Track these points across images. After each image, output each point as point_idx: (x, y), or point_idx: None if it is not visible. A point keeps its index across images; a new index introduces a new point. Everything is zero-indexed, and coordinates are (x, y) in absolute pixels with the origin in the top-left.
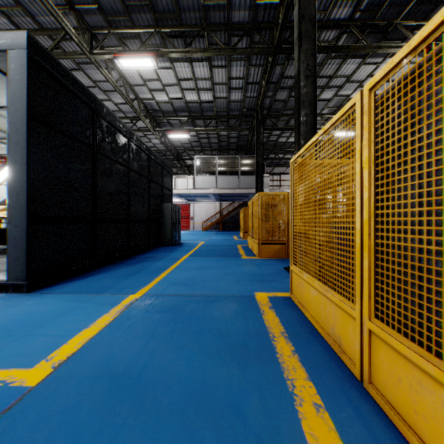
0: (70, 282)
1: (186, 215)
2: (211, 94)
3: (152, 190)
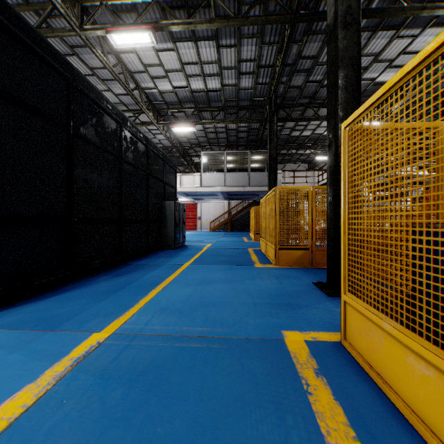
0: (24, 304)
1: (193, 215)
2: (218, 81)
3: (151, 186)
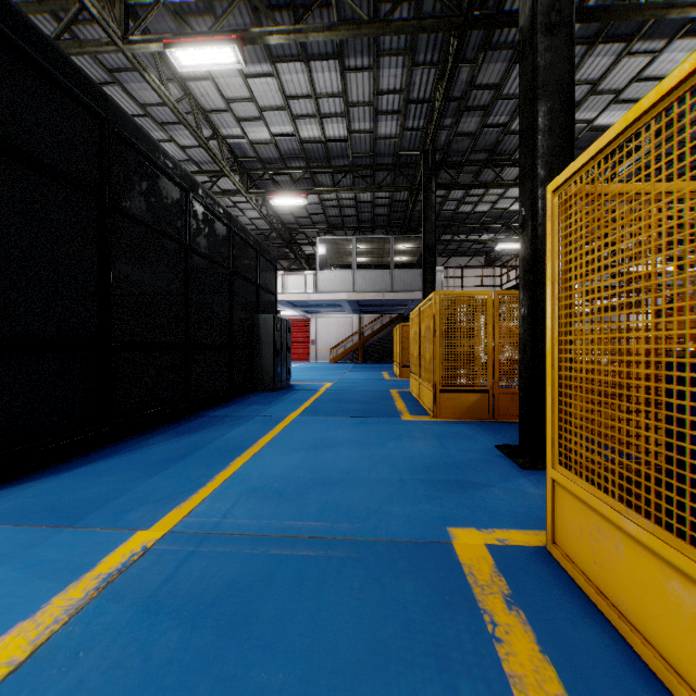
0: (28, 481)
1: (304, 337)
2: (343, 125)
3: (237, 291)
